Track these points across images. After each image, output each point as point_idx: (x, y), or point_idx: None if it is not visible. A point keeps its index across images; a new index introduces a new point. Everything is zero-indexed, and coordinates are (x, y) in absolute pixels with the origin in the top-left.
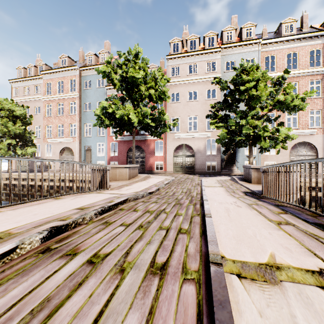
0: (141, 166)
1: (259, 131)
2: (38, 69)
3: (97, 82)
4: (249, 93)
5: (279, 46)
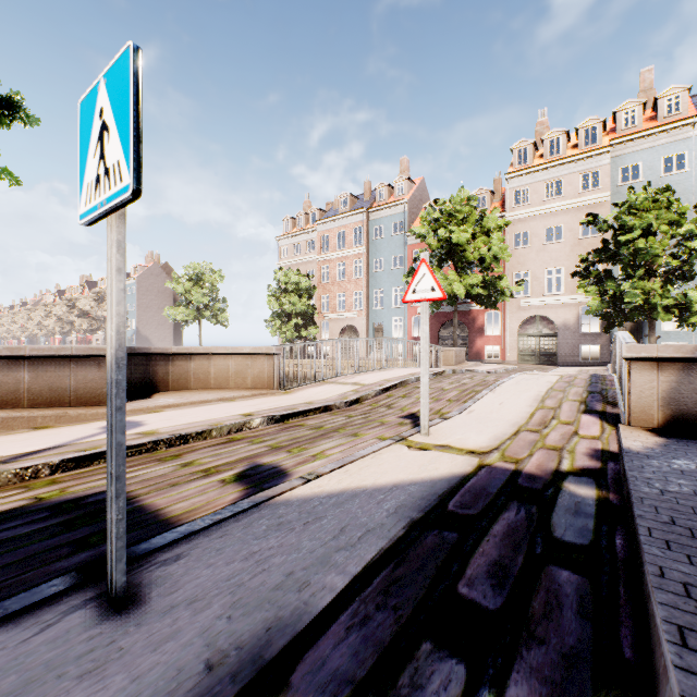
0: None
1: (652, 298)
2: (310, 217)
3: (392, 227)
4: (634, 246)
5: None
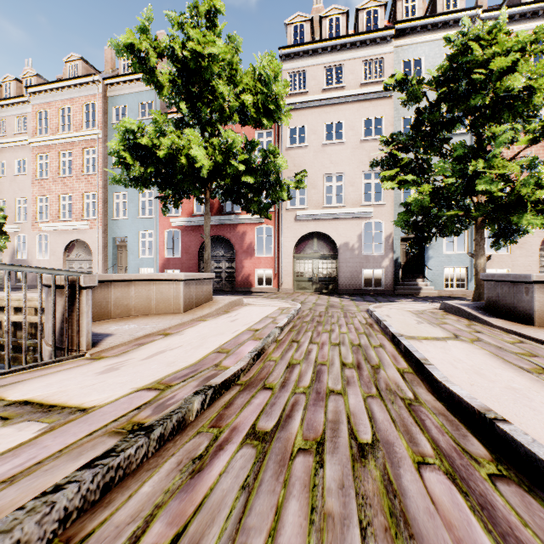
0: (228, 279)
1: (522, 186)
2: (24, 85)
3: (139, 109)
4: (500, 87)
5: (518, 24)
